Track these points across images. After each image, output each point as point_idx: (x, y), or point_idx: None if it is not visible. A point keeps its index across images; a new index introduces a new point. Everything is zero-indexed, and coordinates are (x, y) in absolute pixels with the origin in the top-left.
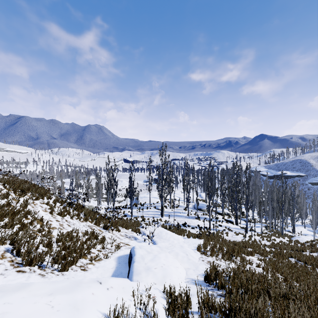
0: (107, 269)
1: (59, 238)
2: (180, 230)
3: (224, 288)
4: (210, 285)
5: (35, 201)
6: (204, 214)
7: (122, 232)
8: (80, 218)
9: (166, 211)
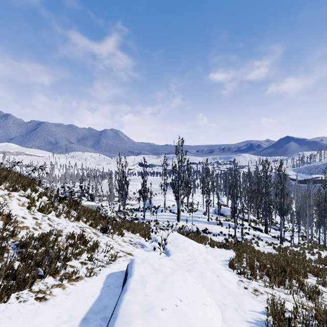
0: (84, 297)
1: (24, 242)
2: (200, 237)
3: None
4: None
5: (12, 193)
6: (227, 220)
7: (126, 237)
8: (71, 217)
9: (183, 215)
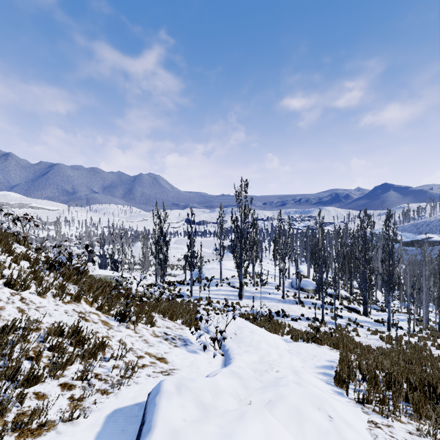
0: None
1: None
2: (274, 324)
3: None
4: None
5: None
6: (309, 297)
7: (159, 328)
8: (65, 296)
9: (246, 290)
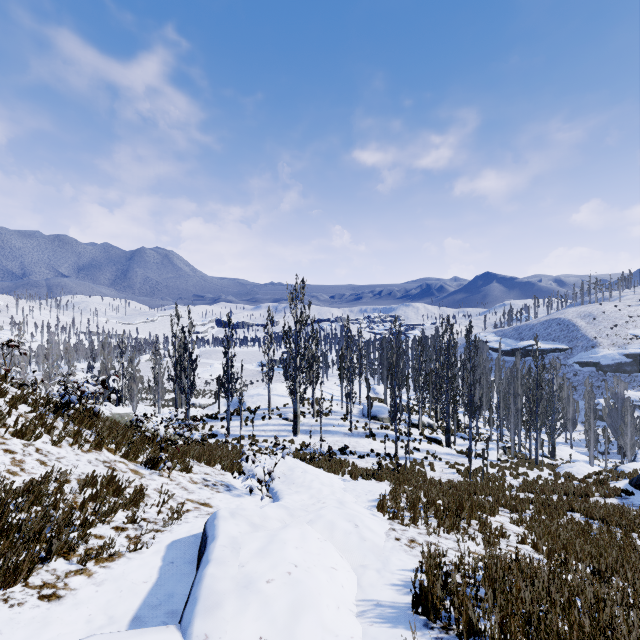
0: (130, 585)
1: None
2: (335, 463)
3: (478, 636)
4: (433, 623)
5: None
6: (383, 428)
7: (196, 474)
8: (83, 444)
9: (304, 423)
